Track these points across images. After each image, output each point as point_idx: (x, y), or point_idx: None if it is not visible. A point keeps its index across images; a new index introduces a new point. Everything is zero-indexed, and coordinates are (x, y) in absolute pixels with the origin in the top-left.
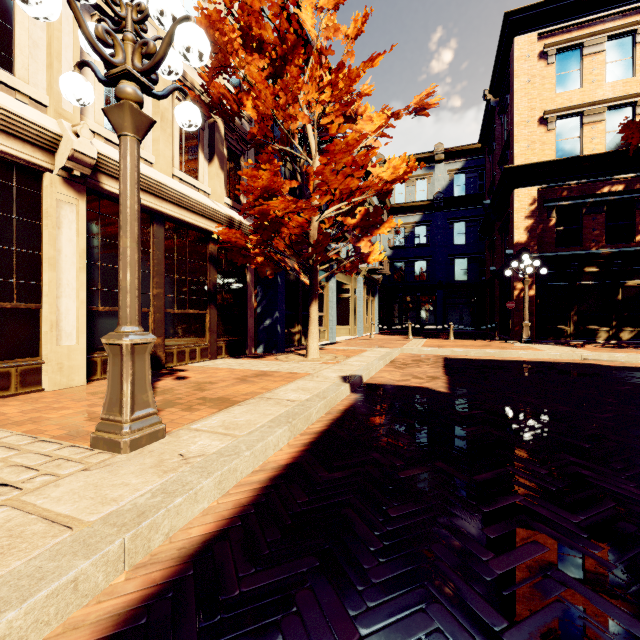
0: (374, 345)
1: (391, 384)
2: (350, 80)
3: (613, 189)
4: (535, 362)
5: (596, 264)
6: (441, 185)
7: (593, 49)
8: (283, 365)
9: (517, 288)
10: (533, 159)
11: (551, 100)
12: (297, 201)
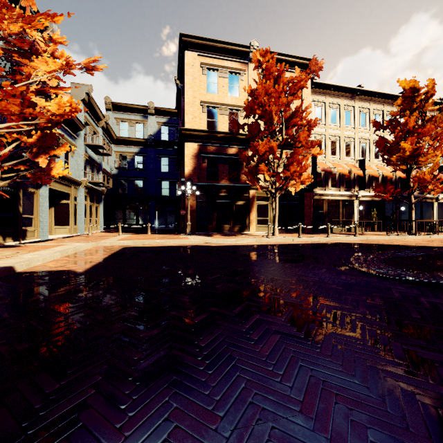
0: (84, 240)
1: (42, 271)
2: None
3: (231, 152)
4: (177, 246)
5: (224, 191)
6: (153, 130)
7: (223, 75)
8: None
9: (187, 202)
10: (195, 127)
11: (204, 95)
12: None
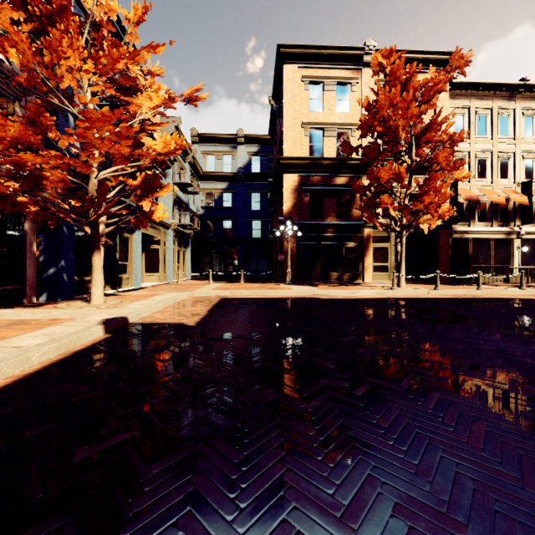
0: (176, 289)
1: (153, 322)
2: (113, 59)
3: (340, 183)
4: (282, 298)
5: (331, 231)
6: (242, 162)
7: (329, 88)
8: (54, 312)
9: (286, 245)
10: (295, 154)
11: (306, 115)
12: (63, 157)
